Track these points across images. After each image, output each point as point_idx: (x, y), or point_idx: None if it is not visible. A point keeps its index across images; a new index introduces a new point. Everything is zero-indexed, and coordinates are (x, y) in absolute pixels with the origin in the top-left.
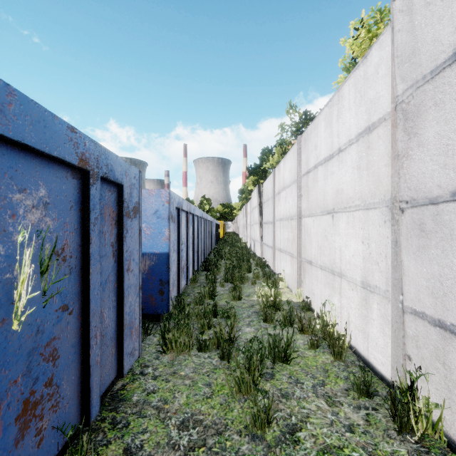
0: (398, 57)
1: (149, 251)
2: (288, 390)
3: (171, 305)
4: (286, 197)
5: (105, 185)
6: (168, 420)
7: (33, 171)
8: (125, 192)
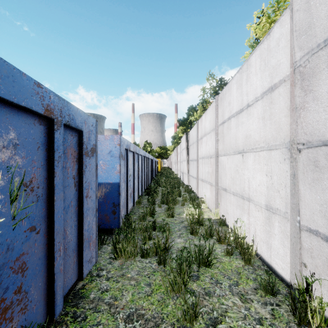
0: (296, 31)
1: (104, 182)
2: (210, 289)
3: (121, 222)
4: (207, 141)
5: (68, 131)
6: (117, 314)
7: (3, 117)
8: (84, 137)
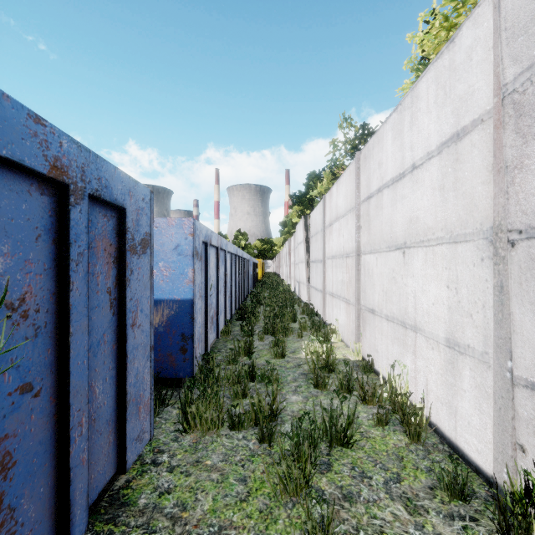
0: (507, 29)
1: (167, 298)
2: (351, 488)
3: (196, 366)
4: (340, 230)
5: (98, 208)
6: None
7: None
8: (129, 219)
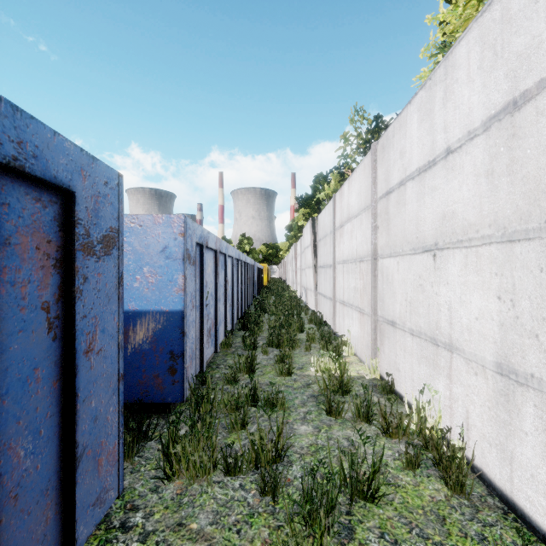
0: None
1: (153, 309)
2: None
3: (187, 389)
4: (353, 231)
5: (24, 187)
6: None
7: None
8: (81, 207)
